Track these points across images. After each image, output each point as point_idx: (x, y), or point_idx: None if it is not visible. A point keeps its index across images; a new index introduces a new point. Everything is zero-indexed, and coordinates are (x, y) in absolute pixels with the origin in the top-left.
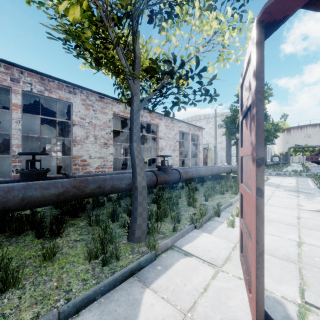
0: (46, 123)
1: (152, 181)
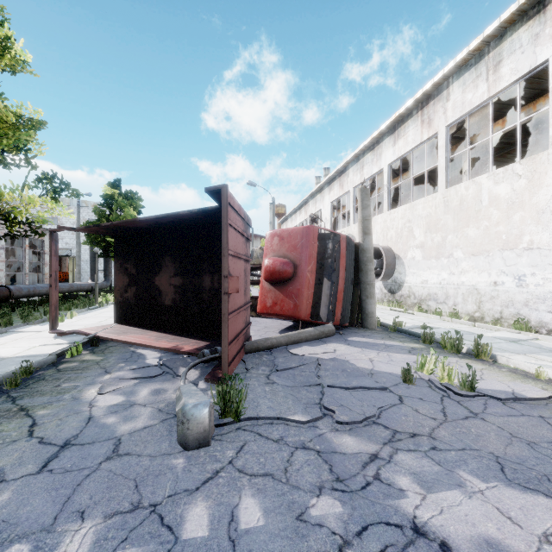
0: None
1: None
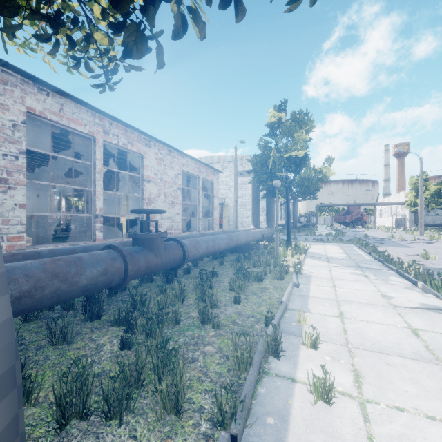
0: None
1: (111, 273)
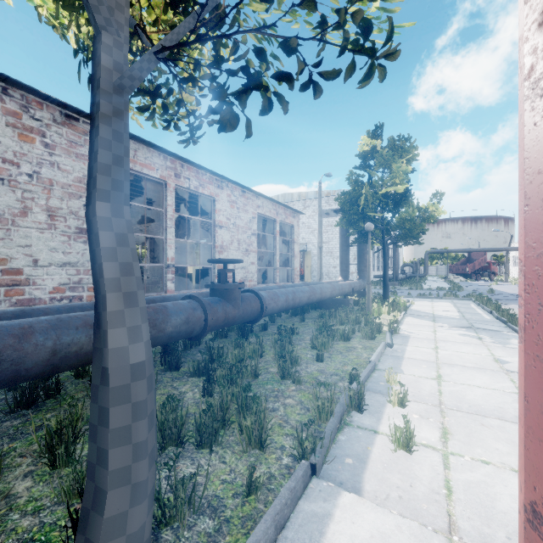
0: None
1: (192, 323)
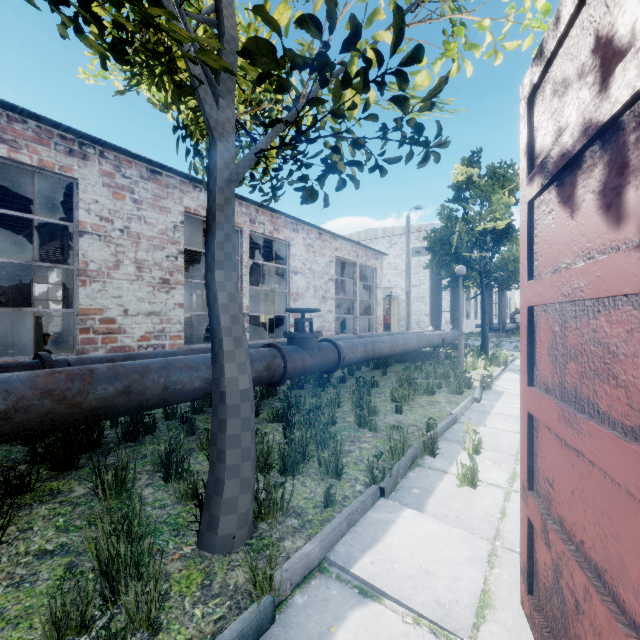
0: (29, 234)
1: (273, 369)
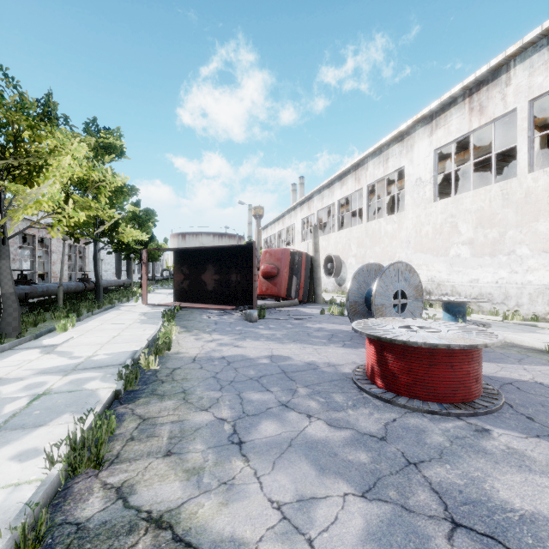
0: None
1: (83, 287)
